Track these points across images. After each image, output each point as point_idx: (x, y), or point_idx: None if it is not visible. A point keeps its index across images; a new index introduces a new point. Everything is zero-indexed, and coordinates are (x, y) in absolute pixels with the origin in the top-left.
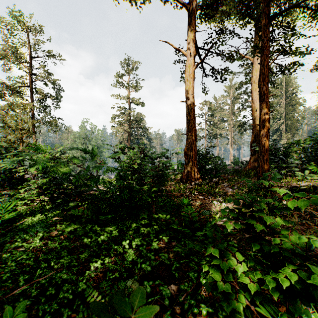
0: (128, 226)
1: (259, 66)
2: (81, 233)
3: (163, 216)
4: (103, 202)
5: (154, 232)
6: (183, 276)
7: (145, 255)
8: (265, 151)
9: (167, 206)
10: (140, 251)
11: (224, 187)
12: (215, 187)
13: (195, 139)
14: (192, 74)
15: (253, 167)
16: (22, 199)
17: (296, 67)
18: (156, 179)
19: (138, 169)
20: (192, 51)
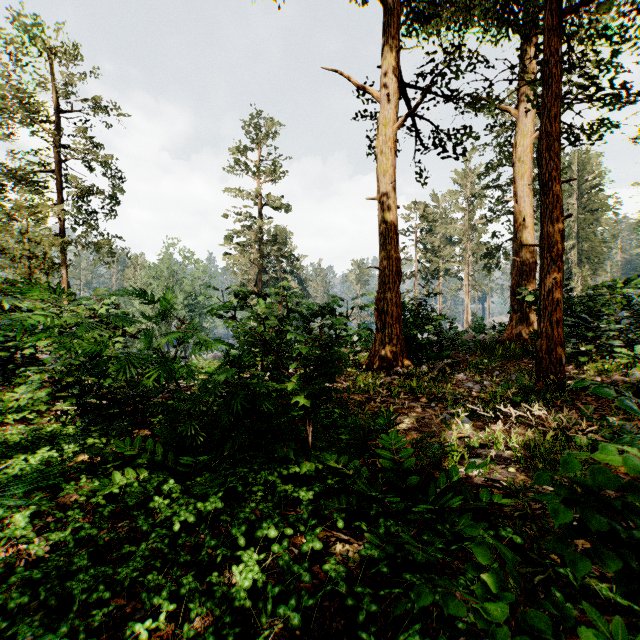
0: (249, 479)
1: (530, 126)
2: (133, 500)
3: (331, 457)
4: (188, 424)
5: (310, 498)
6: (387, 635)
7: (288, 566)
8: (554, 303)
9: (339, 425)
10: (274, 555)
11: (461, 381)
12: (443, 381)
13: (397, 278)
14: (390, 141)
15: (517, 338)
16: (19, 410)
17: (608, 128)
18: (315, 367)
19: (275, 343)
20: (392, 91)
